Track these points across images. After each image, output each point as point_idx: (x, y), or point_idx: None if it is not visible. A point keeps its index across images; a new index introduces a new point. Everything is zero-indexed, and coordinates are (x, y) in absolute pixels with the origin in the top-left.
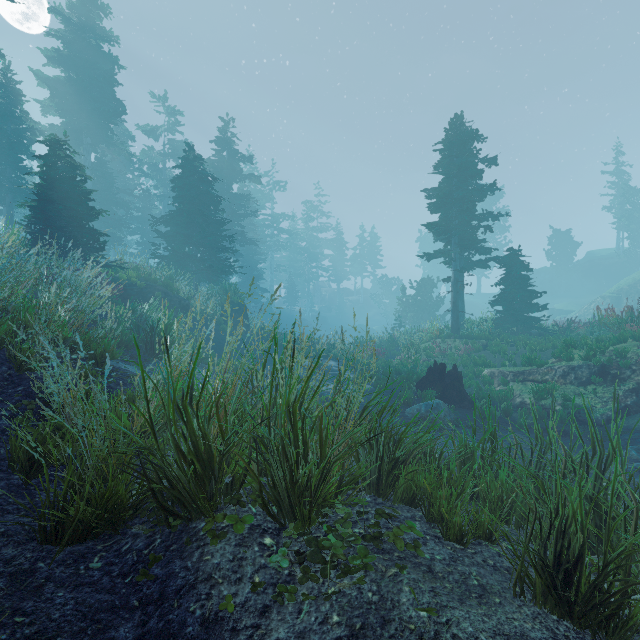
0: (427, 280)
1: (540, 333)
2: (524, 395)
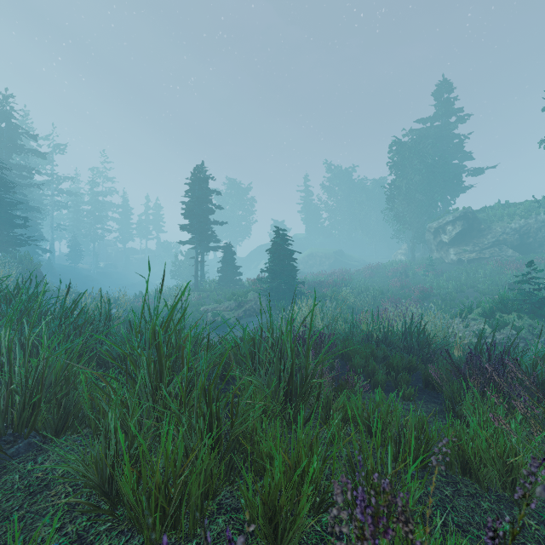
0: (193, 250)
1: (241, 287)
2: (210, 317)
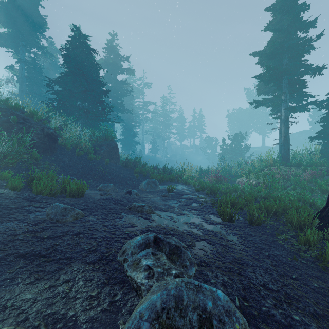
0: (239, 134)
1: None
2: None
